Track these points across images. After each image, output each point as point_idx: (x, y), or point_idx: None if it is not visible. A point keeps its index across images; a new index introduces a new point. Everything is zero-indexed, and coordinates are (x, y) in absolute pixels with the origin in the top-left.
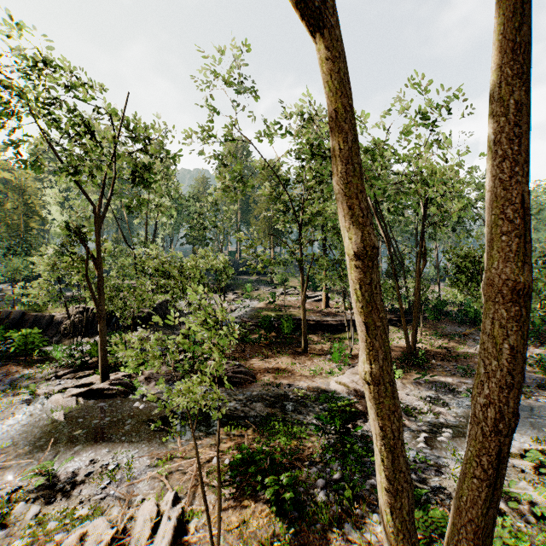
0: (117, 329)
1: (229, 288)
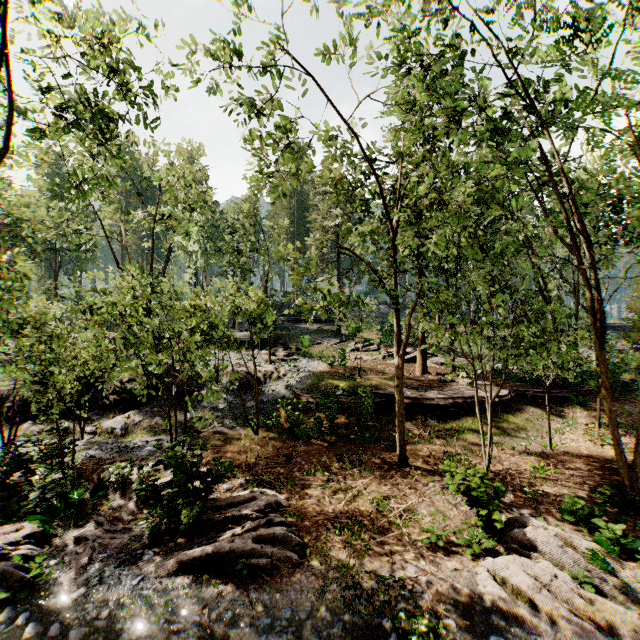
0: (93, 409)
1: (279, 342)
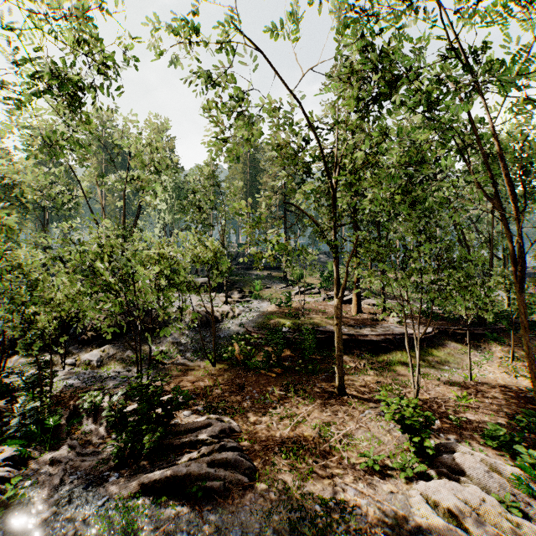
0: (74, 344)
1: (234, 286)
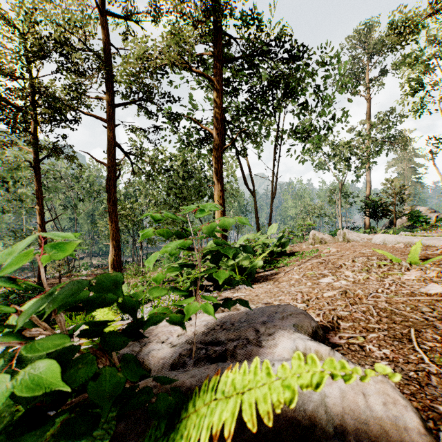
0: None
1: None
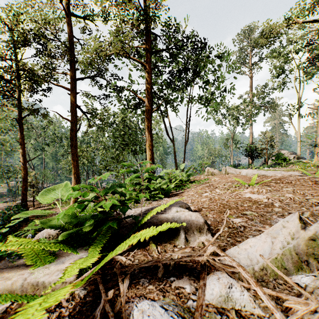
0: None
1: None
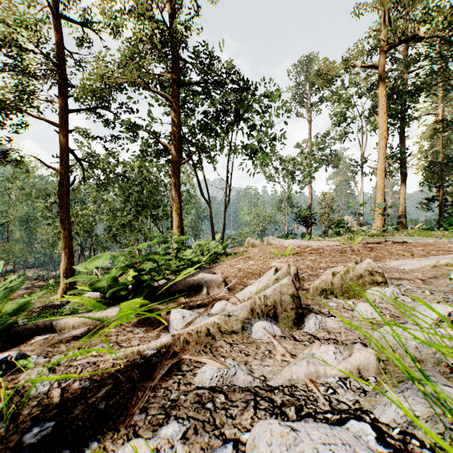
0: None
1: None
